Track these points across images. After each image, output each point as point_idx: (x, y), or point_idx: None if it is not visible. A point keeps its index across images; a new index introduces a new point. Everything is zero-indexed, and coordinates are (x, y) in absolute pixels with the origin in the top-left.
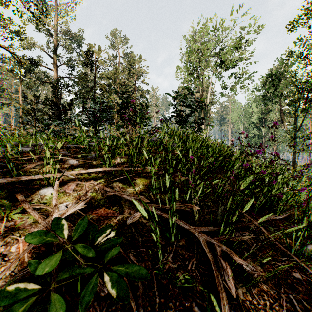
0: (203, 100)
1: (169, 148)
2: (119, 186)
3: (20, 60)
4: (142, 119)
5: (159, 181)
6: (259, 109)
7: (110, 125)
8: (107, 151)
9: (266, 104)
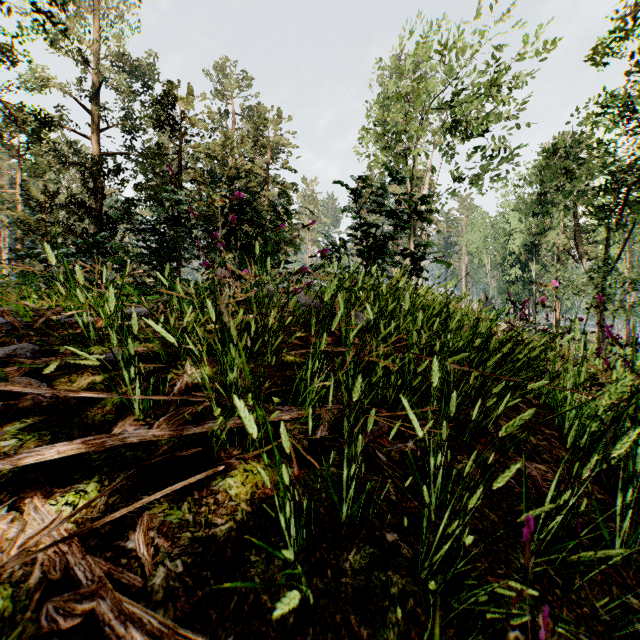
0: (423, 199)
1: (349, 338)
2: (148, 524)
3: (12, 113)
4: (278, 244)
5: (314, 473)
6: (525, 226)
7: (198, 258)
8: (134, 358)
9: (543, 215)
